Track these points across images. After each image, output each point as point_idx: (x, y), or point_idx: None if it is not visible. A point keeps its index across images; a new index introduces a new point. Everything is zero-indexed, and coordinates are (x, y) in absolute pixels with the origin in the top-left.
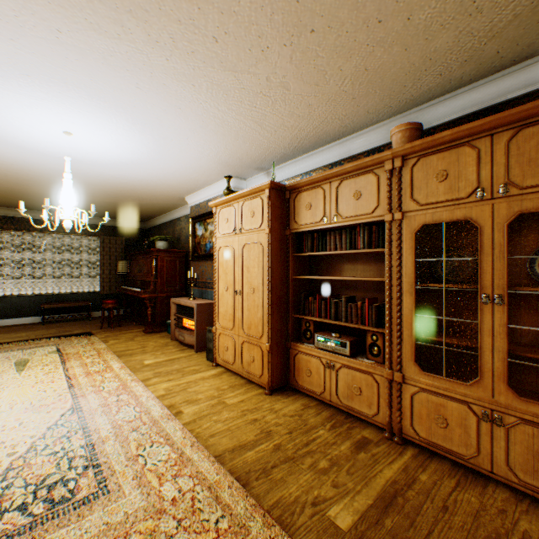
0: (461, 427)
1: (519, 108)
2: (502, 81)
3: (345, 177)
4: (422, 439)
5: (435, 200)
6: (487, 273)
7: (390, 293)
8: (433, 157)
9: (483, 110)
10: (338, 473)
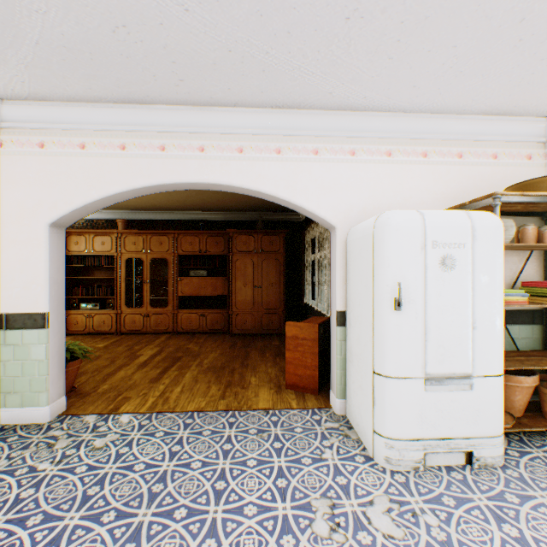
0: (140, 321)
1: (153, 231)
2: (155, 214)
3: (98, 234)
4: (129, 330)
5: (133, 251)
6: (146, 274)
7: (117, 282)
8: (132, 237)
9: (151, 220)
10: (98, 342)
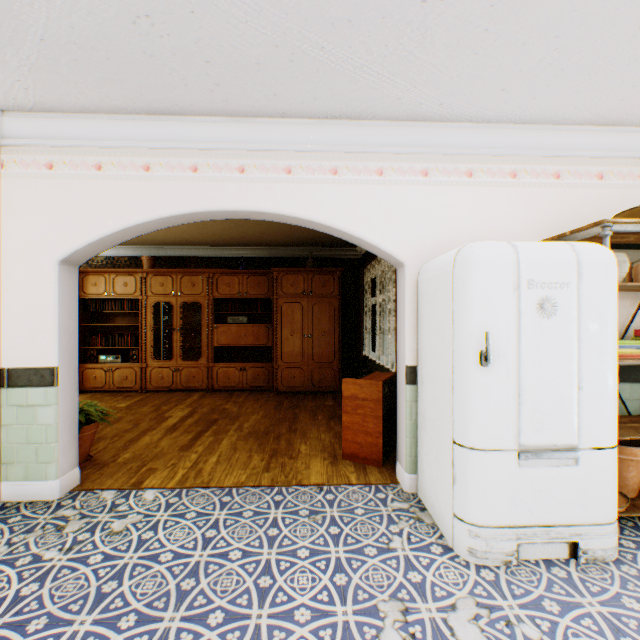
0: (169, 377)
1: (183, 270)
2: (187, 249)
3: (120, 274)
4: (155, 387)
5: (160, 293)
6: (176, 321)
7: (142, 330)
8: (159, 277)
9: (182, 257)
10: (120, 401)
